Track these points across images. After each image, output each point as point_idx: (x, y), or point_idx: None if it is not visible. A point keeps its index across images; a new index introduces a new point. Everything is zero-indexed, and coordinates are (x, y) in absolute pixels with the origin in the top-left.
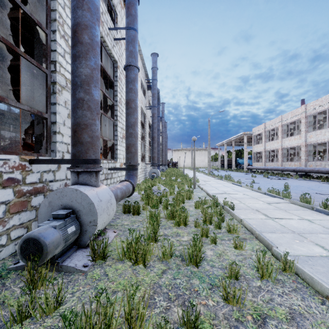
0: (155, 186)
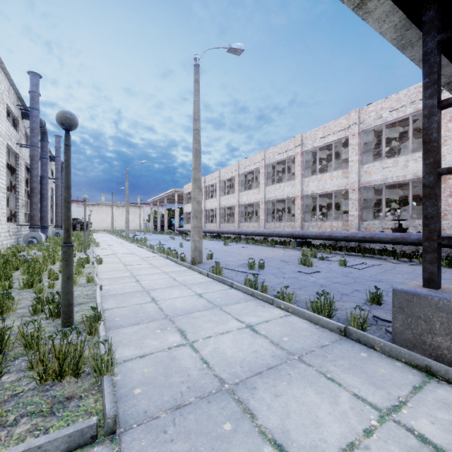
0: (24, 251)
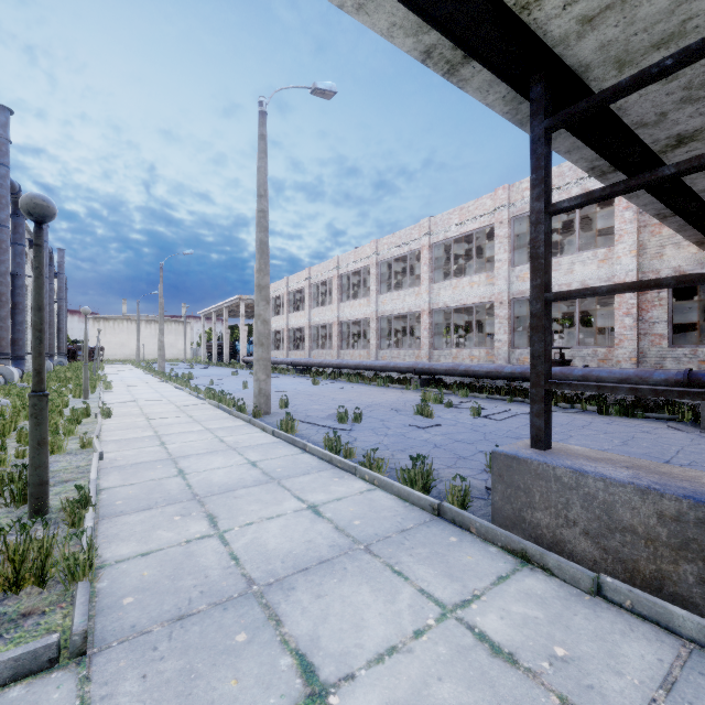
0: None
